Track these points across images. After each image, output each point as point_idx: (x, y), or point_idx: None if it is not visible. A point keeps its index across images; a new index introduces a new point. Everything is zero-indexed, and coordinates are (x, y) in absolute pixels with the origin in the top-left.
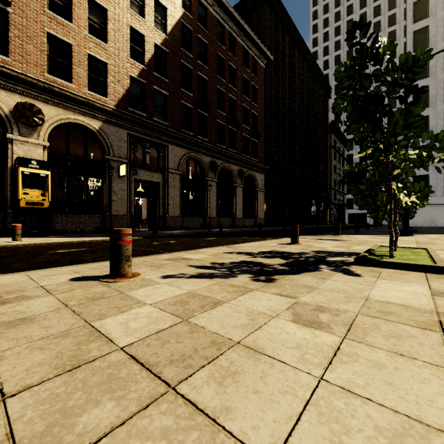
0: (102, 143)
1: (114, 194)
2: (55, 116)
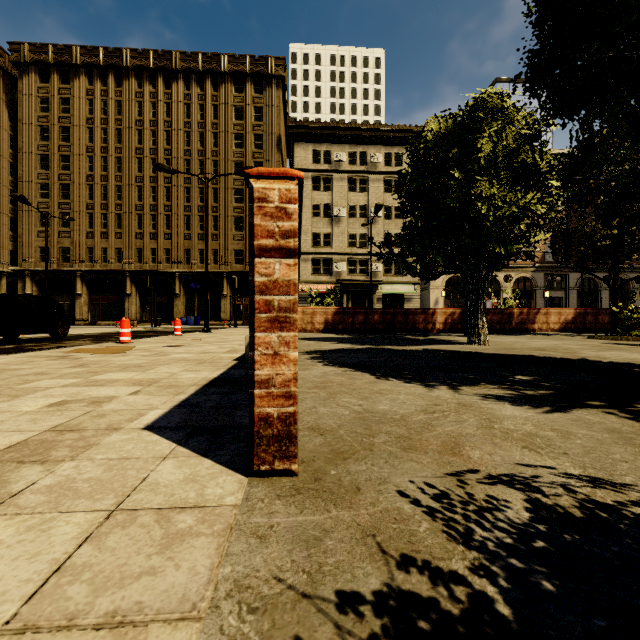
0: (531, 282)
1: (537, 306)
2: (514, 276)
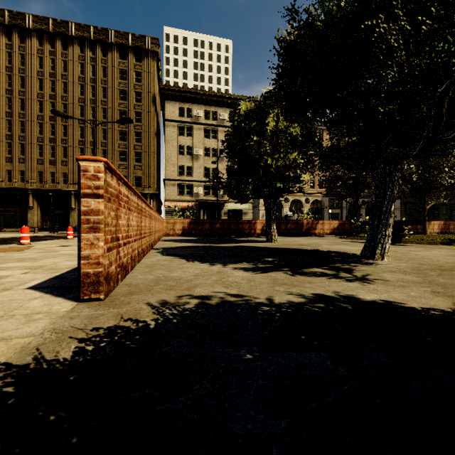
0: (321, 203)
1: (325, 219)
2: (311, 199)
